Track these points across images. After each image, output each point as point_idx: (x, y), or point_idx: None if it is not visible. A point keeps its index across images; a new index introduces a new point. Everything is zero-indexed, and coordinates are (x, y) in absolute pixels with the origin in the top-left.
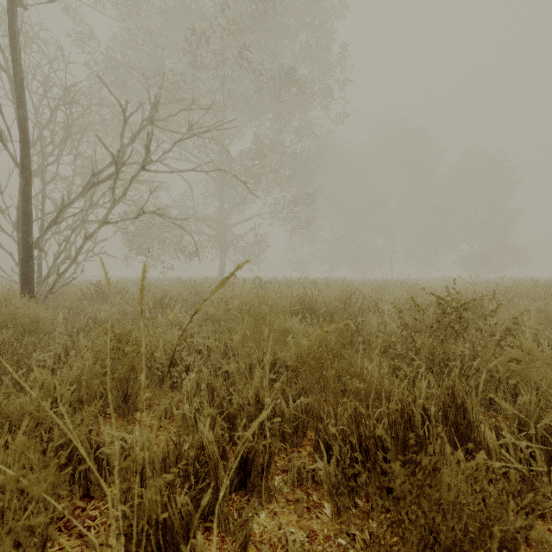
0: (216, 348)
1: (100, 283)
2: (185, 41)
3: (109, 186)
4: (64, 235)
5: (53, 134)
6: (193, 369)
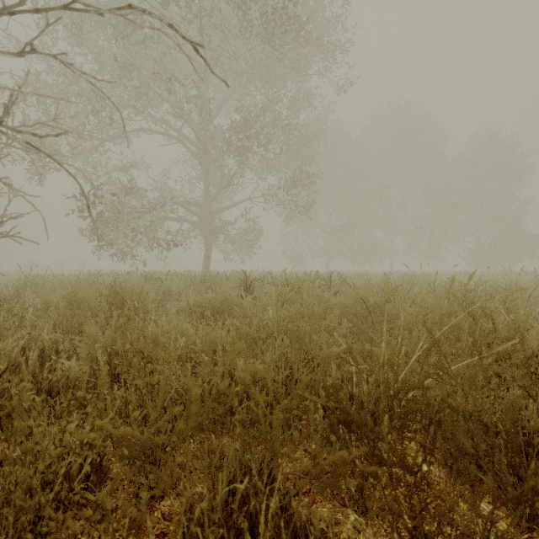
0: None
1: None
2: None
3: None
4: None
5: None
6: None
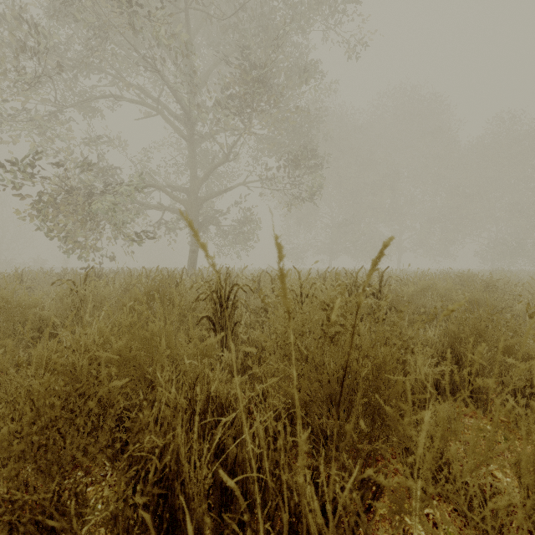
0: None
1: None
2: None
3: None
4: None
5: None
6: None
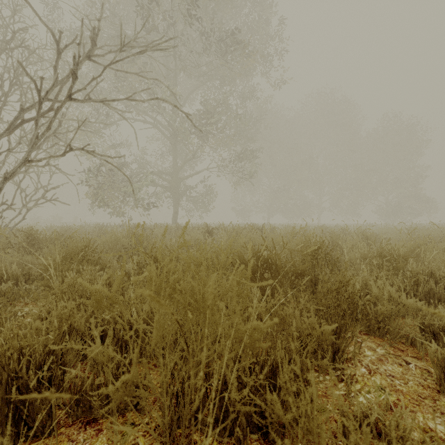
0: (108, 363)
1: (31, 229)
2: (137, 1)
3: (53, 131)
4: (14, 182)
5: (1, 80)
6: (54, 414)
